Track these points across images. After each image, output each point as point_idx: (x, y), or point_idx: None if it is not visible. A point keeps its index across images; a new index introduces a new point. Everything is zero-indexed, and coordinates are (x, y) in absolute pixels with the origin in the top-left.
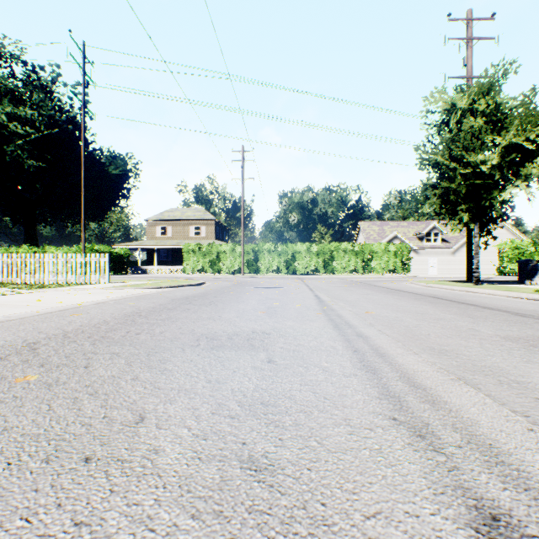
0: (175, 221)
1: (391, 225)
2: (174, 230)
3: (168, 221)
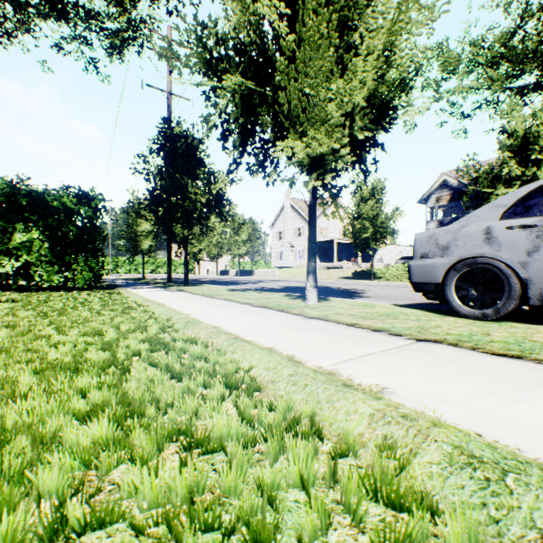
0: None
1: None
2: None
3: None
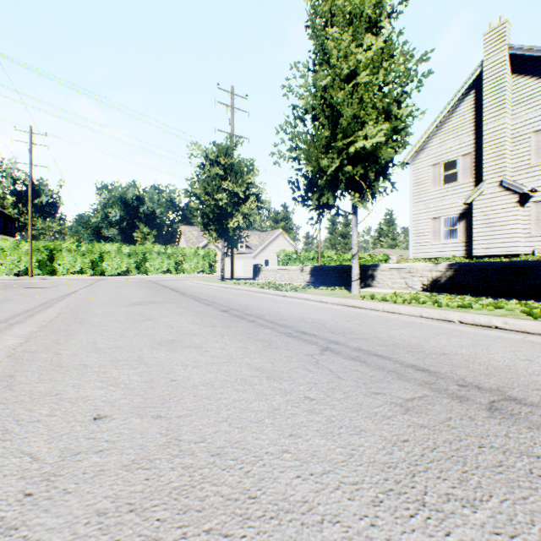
0: None
1: None
2: None
3: None
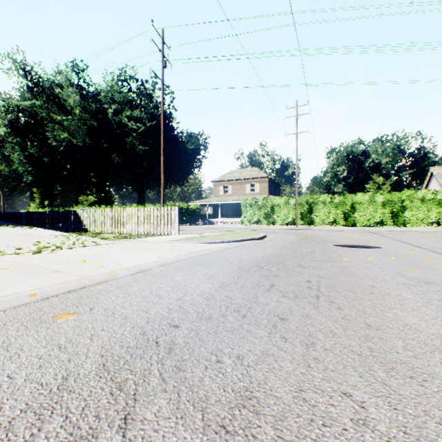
0: (234, 180)
1: None
2: (233, 188)
3: (228, 181)
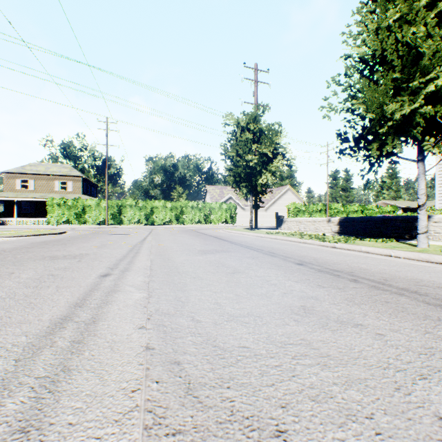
0: (39, 175)
1: (228, 189)
2: (38, 183)
3: (30, 174)
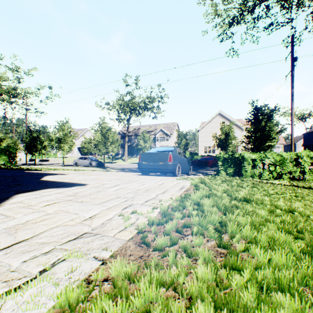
0: None
1: None
2: None
3: None
